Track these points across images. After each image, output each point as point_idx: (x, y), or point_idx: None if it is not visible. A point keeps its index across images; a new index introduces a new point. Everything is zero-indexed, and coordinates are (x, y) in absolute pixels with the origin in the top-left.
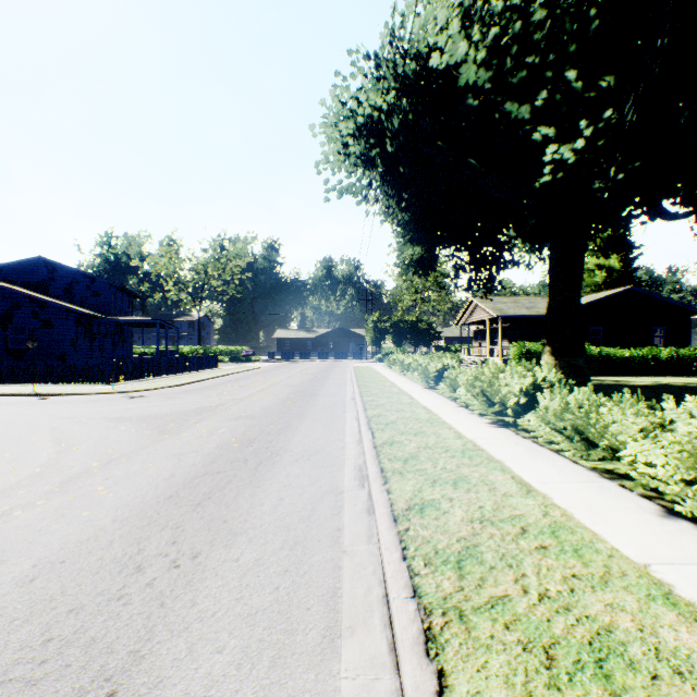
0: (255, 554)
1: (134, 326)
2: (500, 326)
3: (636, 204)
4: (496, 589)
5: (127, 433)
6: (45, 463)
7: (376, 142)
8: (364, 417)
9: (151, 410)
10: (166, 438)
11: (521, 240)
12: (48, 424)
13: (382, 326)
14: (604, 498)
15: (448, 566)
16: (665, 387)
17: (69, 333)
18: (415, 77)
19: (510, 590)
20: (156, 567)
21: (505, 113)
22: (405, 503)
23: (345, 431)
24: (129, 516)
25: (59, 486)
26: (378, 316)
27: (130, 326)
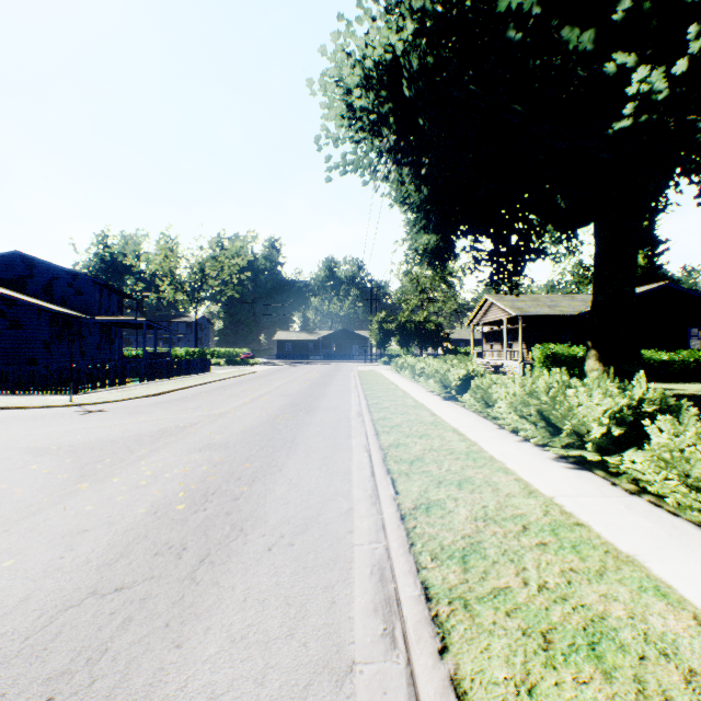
0: None
1: (122, 327)
2: (520, 326)
3: None
4: None
5: (29, 480)
6: None
7: (388, 94)
8: (377, 448)
9: (97, 432)
10: (80, 490)
11: (553, 225)
12: None
13: (388, 327)
14: None
15: None
16: None
17: (40, 334)
18: (437, 13)
19: None
20: None
21: (561, 43)
22: None
23: (352, 474)
24: None
25: None
26: (383, 316)
27: (118, 327)
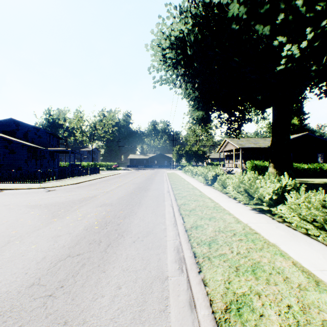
0: None
1: (59, 152)
2: (241, 152)
3: None
4: None
5: (32, 217)
6: None
7: (181, 51)
8: (176, 205)
9: (55, 199)
10: (54, 221)
11: (255, 107)
12: None
13: (181, 152)
14: None
15: None
16: None
17: (23, 156)
18: (202, 16)
19: None
20: None
21: (255, 31)
22: (222, 301)
23: (165, 215)
24: None
25: None
26: (178, 148)
27: (57, 152)
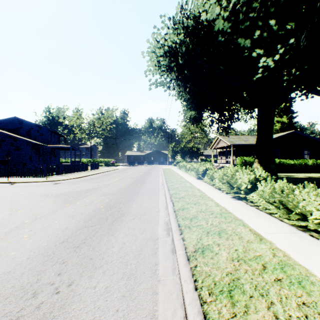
0: (106, 283)
1: (60, 149)
2: (232, 149)
3: (304, 88)
4: (257, 316)
5: (48, 203)
6: (0, 220)
7: (174, 59)
8: (168, 194)
9: (63, 190)
10: (67, 206)
11: (243, 108)
12: (10, 198)
13: (176, 149)
14: (304, 243)
15: (223, 296)
16: (312, 178)
17: (28, 153)
18: (193, 28)
19: (266, 317)
20: (44, 294)
21: (238, 44)
22: (193, 247)
23: (159, 202)
24: (37, 255)
25: (3, 235)
26: (174, 145)
27: (58, 149)
